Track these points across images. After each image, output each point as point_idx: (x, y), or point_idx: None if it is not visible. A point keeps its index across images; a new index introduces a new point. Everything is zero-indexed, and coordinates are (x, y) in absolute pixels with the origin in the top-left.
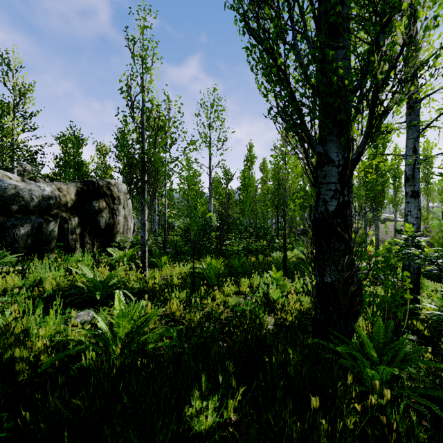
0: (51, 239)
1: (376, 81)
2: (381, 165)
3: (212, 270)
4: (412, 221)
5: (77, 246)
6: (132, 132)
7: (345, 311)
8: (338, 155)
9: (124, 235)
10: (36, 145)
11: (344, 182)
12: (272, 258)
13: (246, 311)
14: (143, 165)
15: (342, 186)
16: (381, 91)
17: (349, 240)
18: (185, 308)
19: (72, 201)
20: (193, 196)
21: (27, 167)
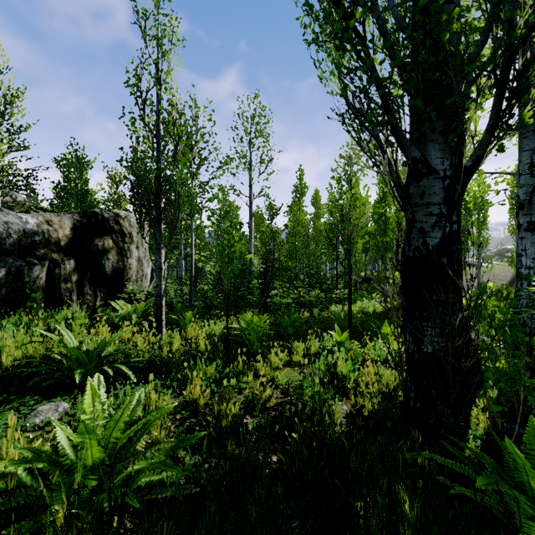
0: (36, 288)
1: (515, 37)
2: (489, 186)
3: (253, 332)
4: (528, 263)
5: (73, 298)
6: (144, 142)
7: (455, 396)
8: (444, 162)
9: (137, 284)
10: (27, 169)
11: (452, 202)
12: (330, 313)
13: (305, 396)
14: (158, 186)
15: (449, 209)
16: (520, 55)
17: (460, 290)
18: (214, 390)
19: (66, 238)
20: (227, 228)
21: (18, 198)
